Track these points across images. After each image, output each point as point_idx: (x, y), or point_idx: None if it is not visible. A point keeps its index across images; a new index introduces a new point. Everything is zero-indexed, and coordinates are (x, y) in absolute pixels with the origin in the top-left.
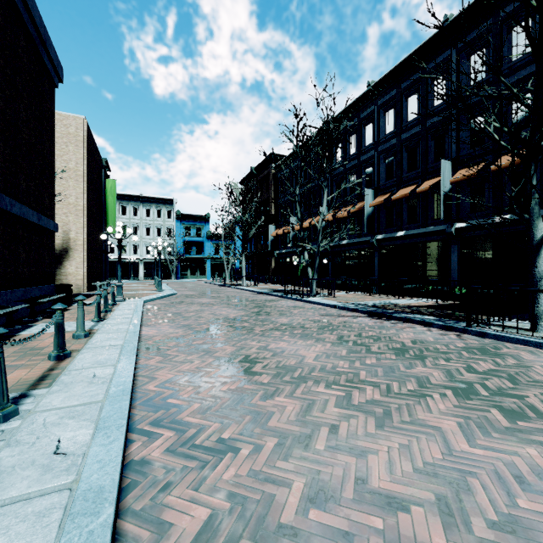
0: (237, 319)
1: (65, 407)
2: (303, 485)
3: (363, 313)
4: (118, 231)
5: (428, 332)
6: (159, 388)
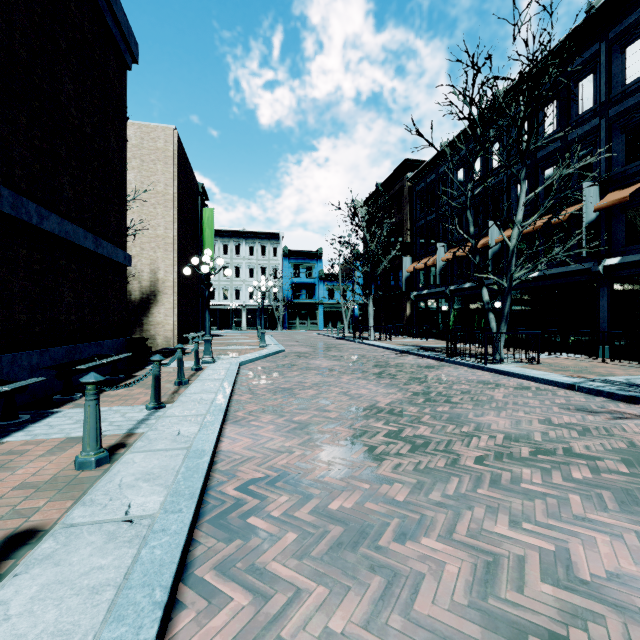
0: (398, 412)
1: None
2: None
3: None
4: (204, 261)
5: None
6: None
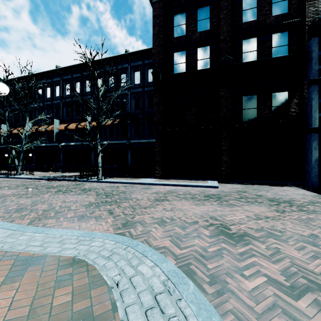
0: None
1: None
2: (1, 206)
3: (45, 179)
4: None
5: (67, 182)
6: None
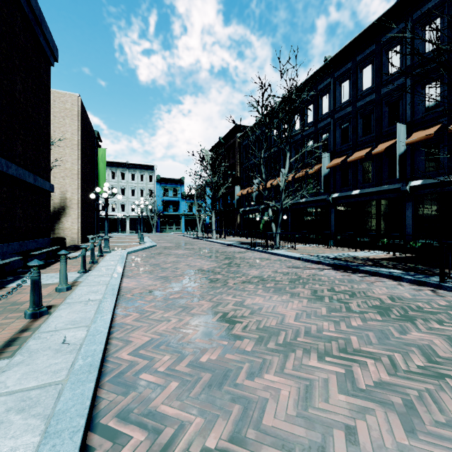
0: (211, 271)
1: (18, 391)
2: None
3: (327, 265)
4: (105, 190)
5: (400, 286)
6: (133, 356)
